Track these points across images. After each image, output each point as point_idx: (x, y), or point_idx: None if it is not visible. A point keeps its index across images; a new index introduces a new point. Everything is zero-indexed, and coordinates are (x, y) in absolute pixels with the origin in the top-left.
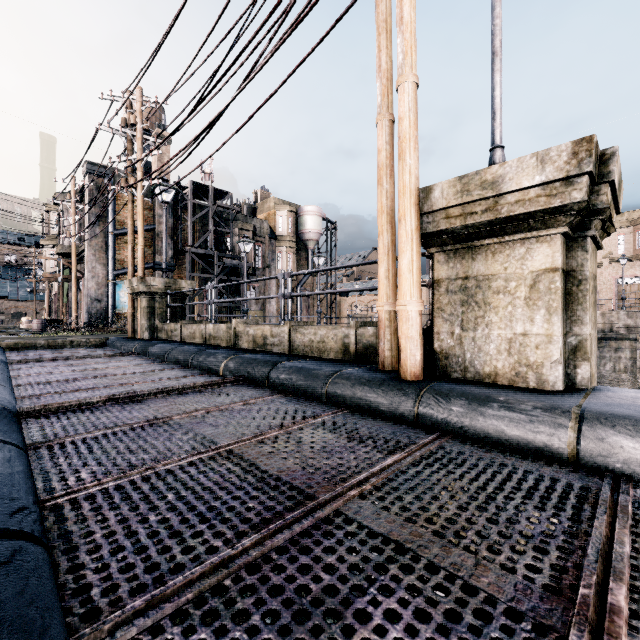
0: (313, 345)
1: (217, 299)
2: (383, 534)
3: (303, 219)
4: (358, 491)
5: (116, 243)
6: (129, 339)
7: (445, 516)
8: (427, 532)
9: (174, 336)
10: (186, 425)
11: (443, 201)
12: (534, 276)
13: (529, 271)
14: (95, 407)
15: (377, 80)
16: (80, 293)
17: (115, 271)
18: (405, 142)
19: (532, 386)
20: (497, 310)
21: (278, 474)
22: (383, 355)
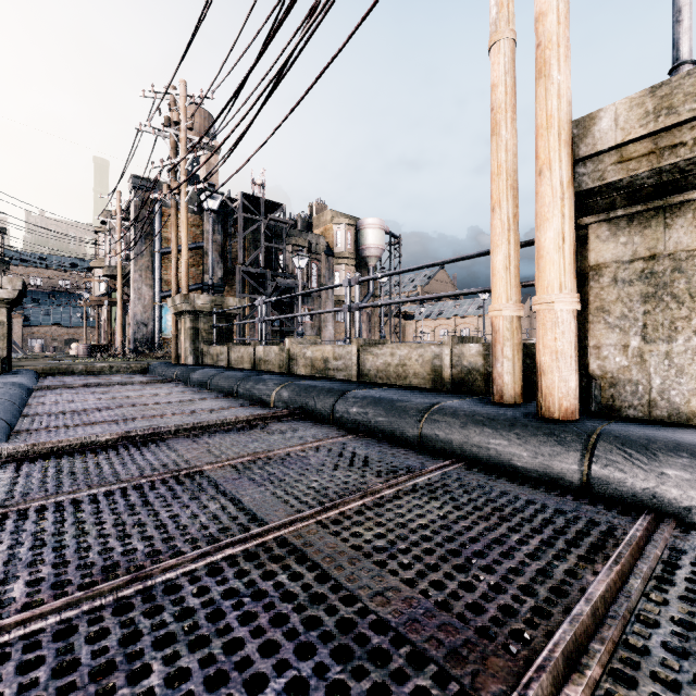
0: (389, 369)
1: (269, 322)
2: None
3: (363, 233)
4: (582, 689)
5: (163, 263)
6: (171, 364)
7: None
8: None
9: (220, 361)
10: (217, 482)
11: (617, 133)
12: None
13: None
14: (102, 448)
15: None
16: (127, 317)
17: (162, 293)
18: (550, 48)
19: None
20: None
21: (378, 610)
22: (501, 381)
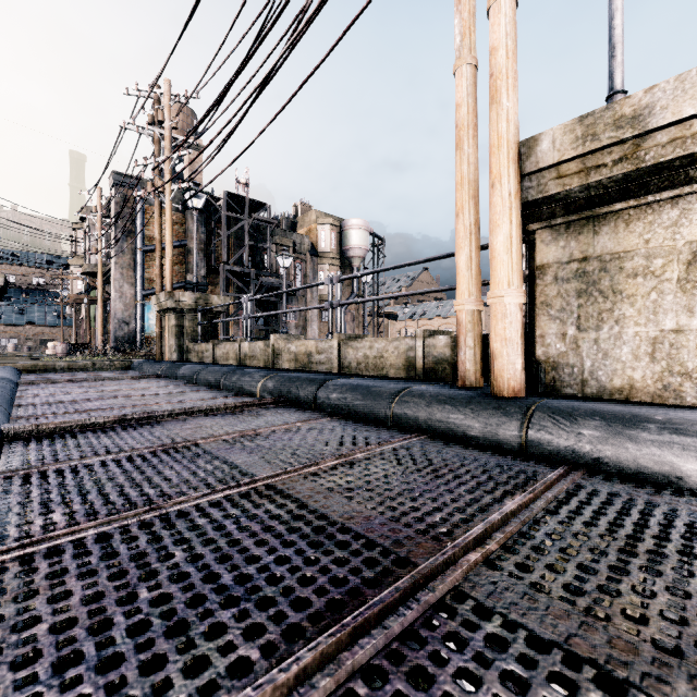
0: (368, 361)
1: (253, 321)
2: (558, 643)
3: (347, 234)
4: (481, 554)
5: (145, 260)
6: (156, 361)
7: (656, 607)
8: (642, 642)
9: (205, 357)
10: (212, 451)
11: (555, 154)
12: (694, 248)
13: (686, 241)
14: (101, 429)
15: (455, 16)
16: (107, 316)
17: (144, 291)
18: (501, 79)
19: (691, 403)
20: (633, 300)
21: (344, 522)
22: (464, 368)
